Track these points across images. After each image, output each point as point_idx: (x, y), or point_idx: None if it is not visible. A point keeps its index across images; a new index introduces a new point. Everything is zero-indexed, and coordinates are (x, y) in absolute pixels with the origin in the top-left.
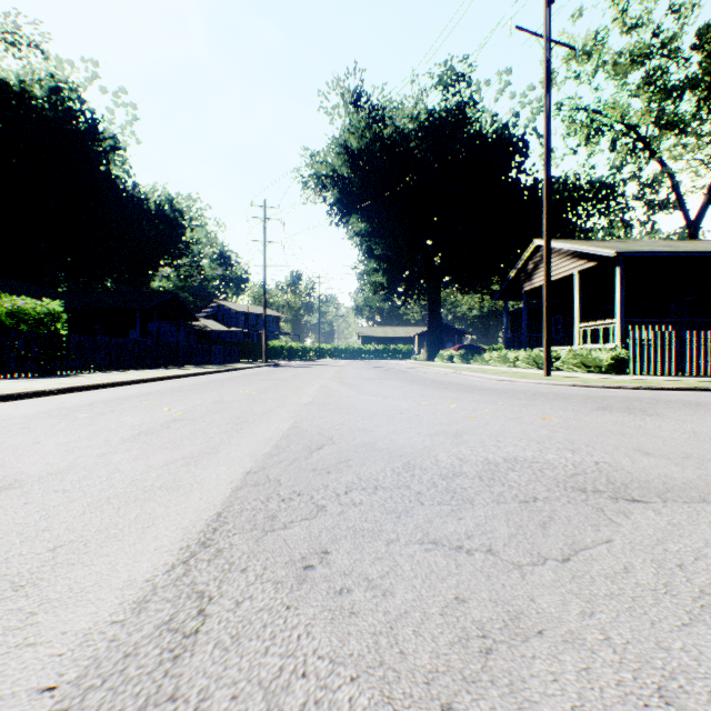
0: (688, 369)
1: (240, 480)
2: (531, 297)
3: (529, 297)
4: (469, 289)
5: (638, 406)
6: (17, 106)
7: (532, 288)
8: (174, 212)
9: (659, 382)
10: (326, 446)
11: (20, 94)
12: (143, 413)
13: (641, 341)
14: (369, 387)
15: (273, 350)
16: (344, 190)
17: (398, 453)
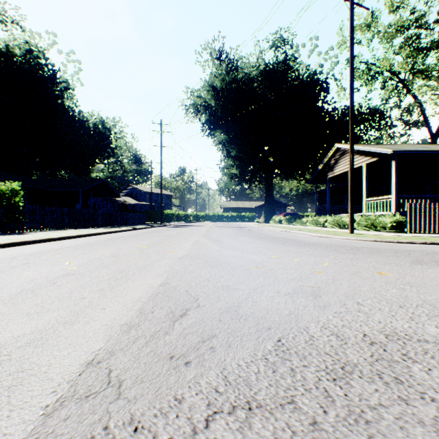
0: None
1: (69, 383)
2: (332, 181)
3: (331, 181)
4: (291, 177)
5: None
6: (4, 61)
7: (333, 175)
8: (105, 129)
9: (436, 238)
10: (190, 310)
11: (6, 54)
12: (46, 267)
13: (415, 210)
14: (229, 242)
15: (167, 216)
16: (212, 114)
17: (265, 324)
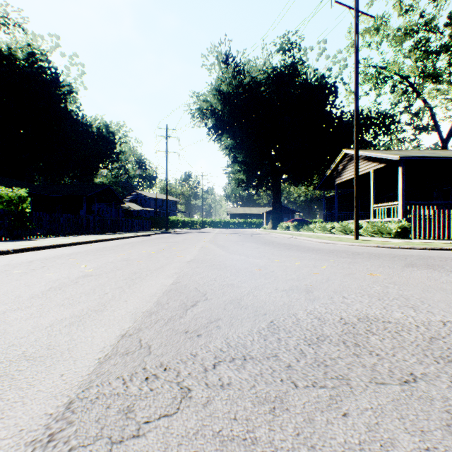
0: (451, 235)
1: (112, 346)
2: (340, 187)
3: (339, 187)
4: (299, 183)
5: (434, 263)
6: (6, 64)
7: (341, 181)
8: (109, 133)
9: (437, 244)
10: (199, 302)
11: (8, 57)
12: (64, 269)
13: (420, 216)
14: (235, 247)
15: (172, 222)
16: (218, 118)
17: (262, 311)
